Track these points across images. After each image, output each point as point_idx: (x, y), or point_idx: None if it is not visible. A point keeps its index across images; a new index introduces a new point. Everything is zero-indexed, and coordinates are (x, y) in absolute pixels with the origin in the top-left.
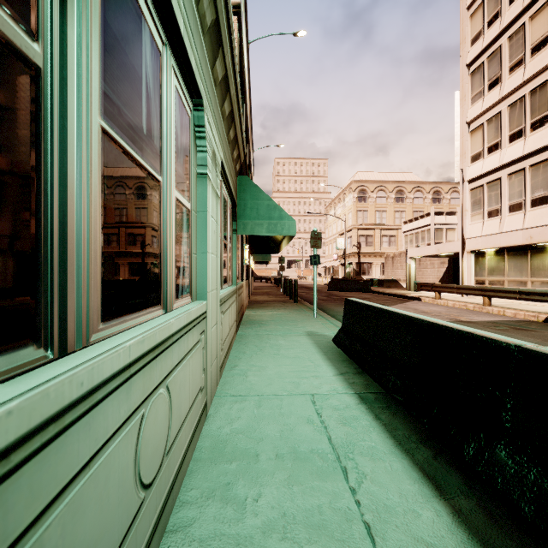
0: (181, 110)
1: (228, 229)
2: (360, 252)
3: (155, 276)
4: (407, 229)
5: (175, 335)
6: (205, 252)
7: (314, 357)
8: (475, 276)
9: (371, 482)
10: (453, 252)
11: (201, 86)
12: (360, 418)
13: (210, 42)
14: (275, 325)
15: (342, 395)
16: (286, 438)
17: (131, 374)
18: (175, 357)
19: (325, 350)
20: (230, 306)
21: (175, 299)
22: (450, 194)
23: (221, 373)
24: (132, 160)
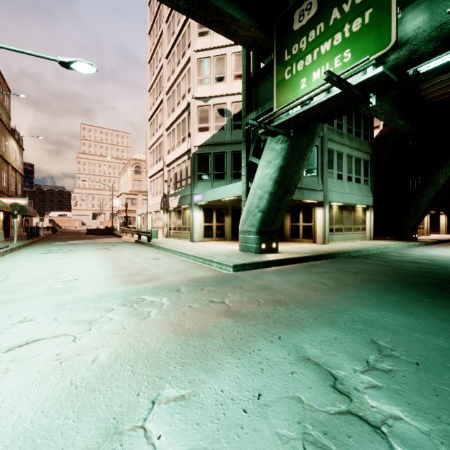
0: None
1: None
2: (127, 209)
3: None
4: None
5: None
6: None
7: None
8: (151, 225)
9: None
10: (146, 212)
11: None
12: None
13: None
14: None
15: None
16: None
17: None
18: None
19: None
20: None
21: None
22: None
23: None
24: None
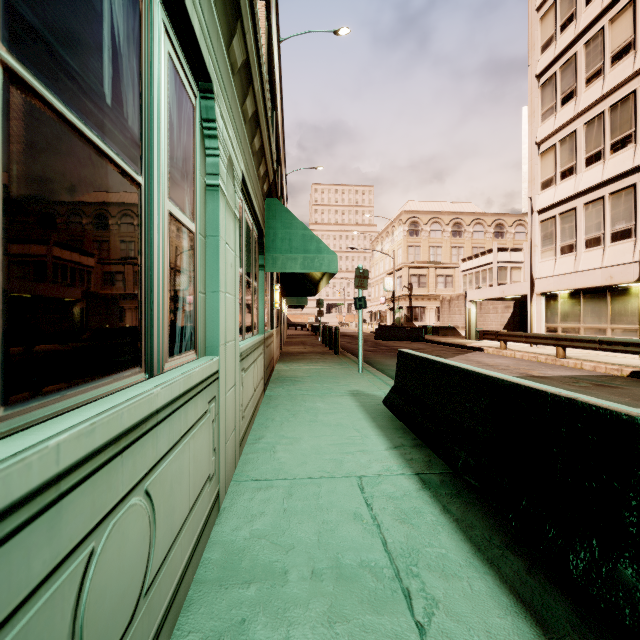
0: (180, 92)
1: (252, 264)
2: (412, 294)
3: (130, 324)
4: (465, 268)
5: (162, 410)
6: (216, 290)
7: (361, 424)
8: (546, 323)
9: (445, 614)
10: (520, 294)
11: (210, 65)
12: (424, 510)
13: (223, 9)
14: (312, 383)
15: (399, 477)
16: (326, 544)
17: (61, 493)
18: (162, 443)
19: (374, 415)
20: (255, 361)
21: (169, 356)
22: (515, 228)
23: (241, 448)
24: (80, 139)
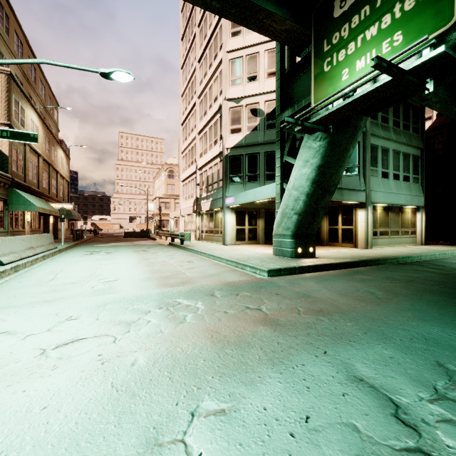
0: None
1: None
2: (161, 213)
3: None
4: None
5: None
6: None
7: None
8: (184, 228)
9: None
10: (179, 216)
11: None
12: None
13: None
14: None
15: None
16: None
17: None
18: None
19: None
20: None
21: None
22: None
23: None
24: None
